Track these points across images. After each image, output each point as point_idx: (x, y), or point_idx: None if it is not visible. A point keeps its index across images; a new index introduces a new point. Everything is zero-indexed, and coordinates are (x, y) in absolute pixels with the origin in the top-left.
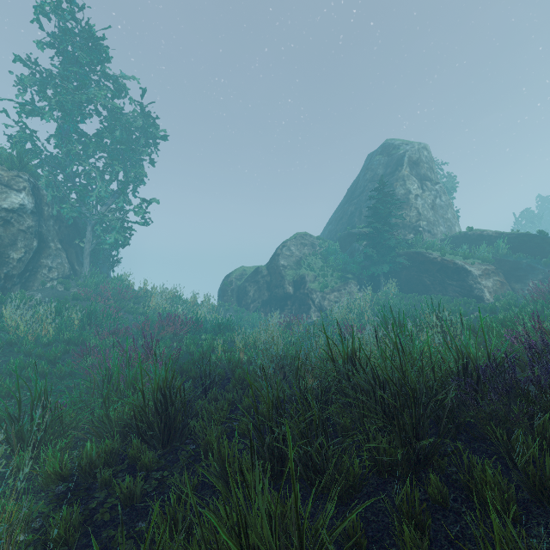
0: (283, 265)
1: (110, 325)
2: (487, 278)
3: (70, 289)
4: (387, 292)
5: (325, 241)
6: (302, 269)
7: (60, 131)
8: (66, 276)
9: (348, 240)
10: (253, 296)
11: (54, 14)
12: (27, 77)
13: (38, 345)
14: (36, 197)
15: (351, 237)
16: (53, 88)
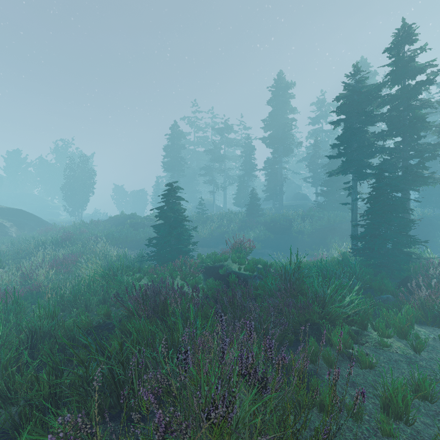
0: None
1: None
2: (13, 228)
3: None
4: None
5: None
6: None
7: None
8: None
9: None
10: None
11: None
12: None
13: None
14: None
15: None
16: None
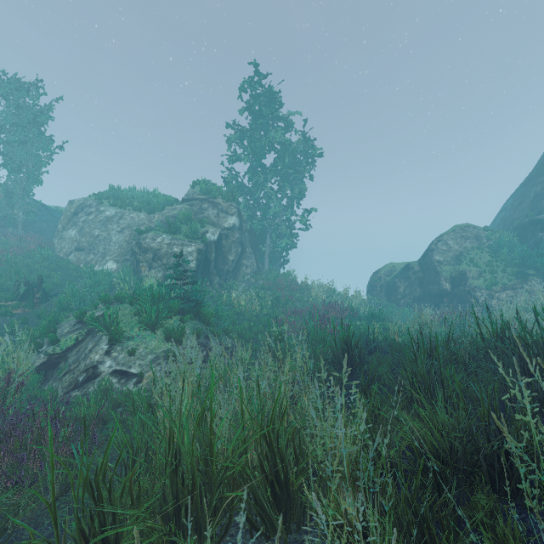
0: (437, 260)
1: (290, 307)
2: None
3: (258, 281)
4: None
5: (494, 232)
6: (462, 264)
7: (251, 168)
8: (255, 272)
9: (530, 228)
10: (404, 292)
11: (249, 87)
12: (233, 136)
13: (252, 316)
14: (239, 217)
15: (535, 225)
16: (249, 140)
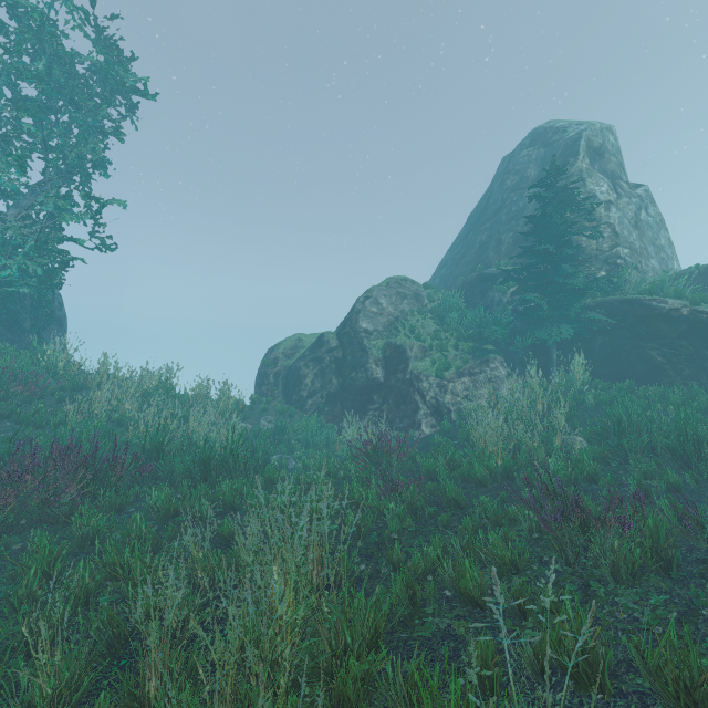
0: (365, 329)
1: None
2: None
3: None
4: (568, 379)
5: (438, 291)
6: (399, 336)
7: None
8: None
9: (479, 287)
10: (313, 386)
11: None
12: None
13: None
14: None
15: (485, 282)
16: None
